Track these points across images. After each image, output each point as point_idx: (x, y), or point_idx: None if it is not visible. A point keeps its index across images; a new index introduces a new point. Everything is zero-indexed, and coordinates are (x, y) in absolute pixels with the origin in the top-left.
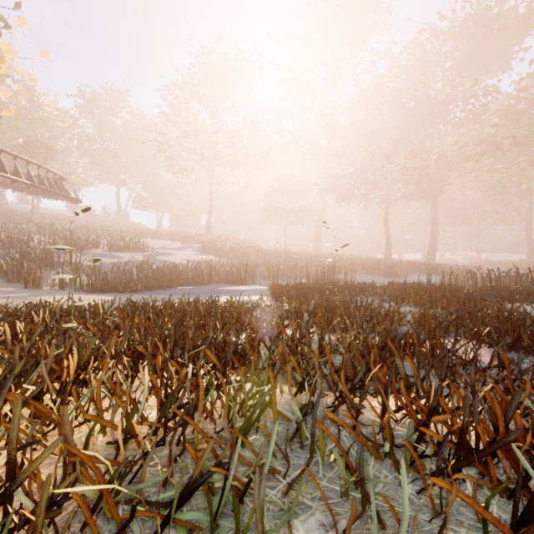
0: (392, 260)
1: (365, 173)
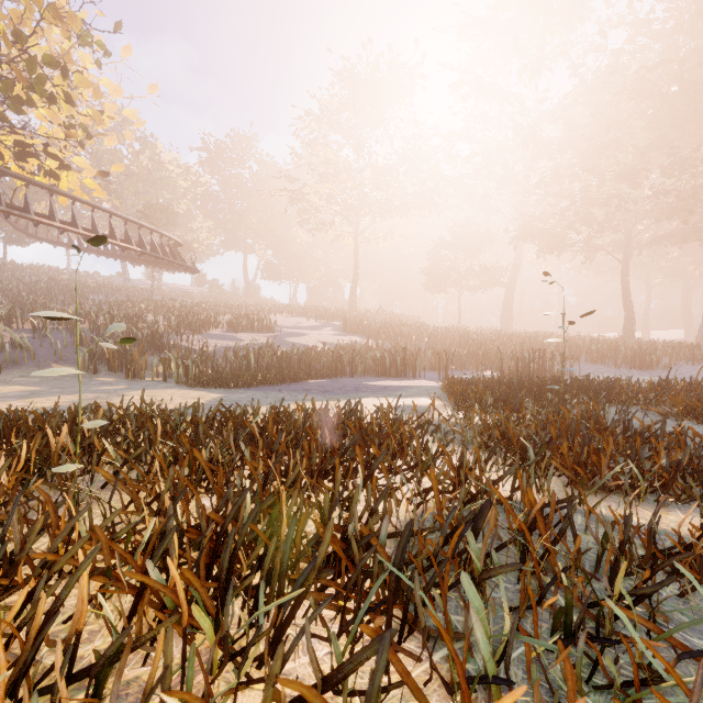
0: (637, 341)
1: (589, 207)
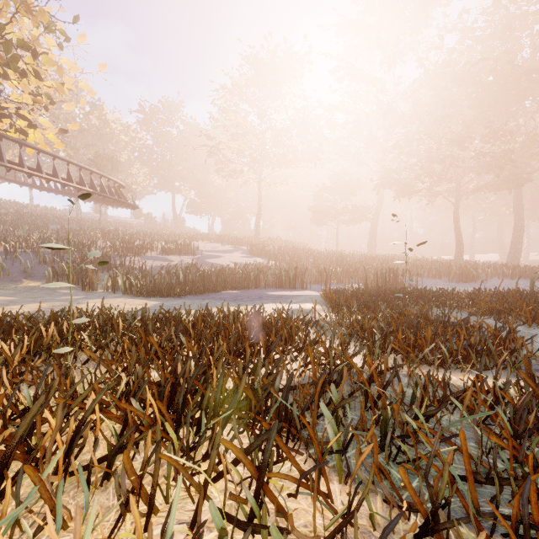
0: (465, 262)
1: (431, 164)
